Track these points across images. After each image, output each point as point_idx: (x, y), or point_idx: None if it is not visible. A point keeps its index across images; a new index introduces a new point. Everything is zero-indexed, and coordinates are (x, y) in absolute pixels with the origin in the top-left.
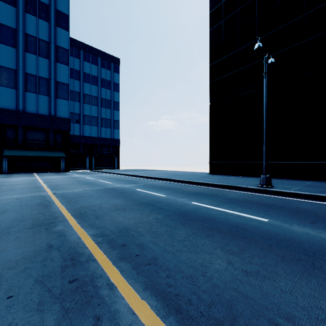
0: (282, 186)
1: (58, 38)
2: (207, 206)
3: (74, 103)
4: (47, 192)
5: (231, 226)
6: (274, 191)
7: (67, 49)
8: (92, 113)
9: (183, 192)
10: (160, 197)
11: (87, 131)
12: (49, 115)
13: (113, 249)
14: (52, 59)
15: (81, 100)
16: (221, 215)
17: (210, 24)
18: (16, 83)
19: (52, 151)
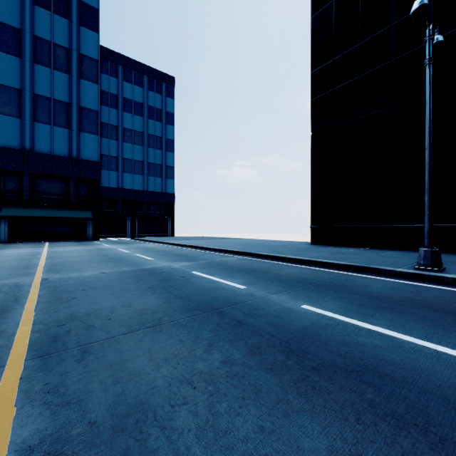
0: None
1: (83, 43)
2: (340, 318)
3: (110, 142)
4: (34, 276)
5: (454, 409)
6: (455, 280)
7: (96, 59)
8: (136, 156)
9: (278, 279)
10: (235, 292)
11: (128, 181)
12: (70, 156)
13: None
14: (74, 74)
15: (120, 137)
16: (390, 350)
17: (312, 7)
18: (20, 109)
19: (74, 209)
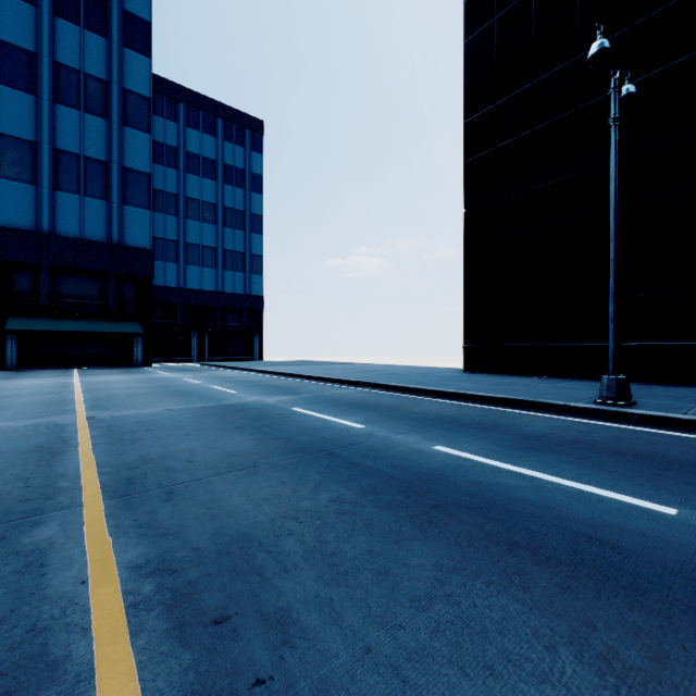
0: (656, 402)
1: (128, 73)
2: (479, 459)
3: (166, 218)
4: (76, 414)
5: (573, 536)
6: (643, 417)
7: (147, 96)
8: (205, 239)
9: (409, 416)
10: (350, 432)
11: (194, 278)
12: (108, 242)
13: (177, 644)
14: (115, 120)
15: (181, 211)
16: (528, 490)
17: (465, 27)
18: (34, 171)
19: (115, 320)
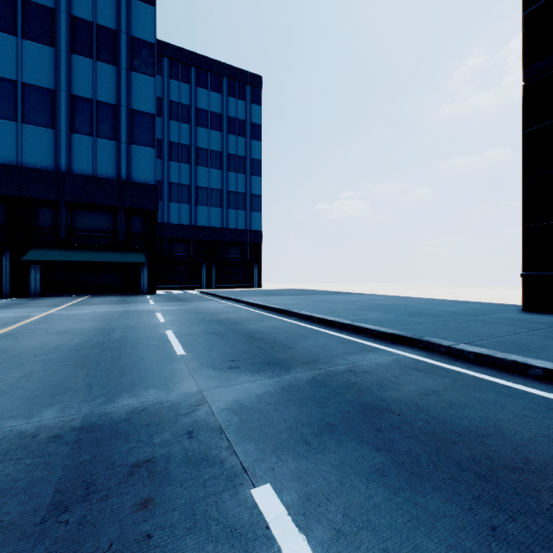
0: None
1: (135, 21)
2: None
3: (180, 166)
4: None
5: None
6: None
7: (152, 42)
8: (212, 183)
9: None
10: None
11: (203, 216)
12: (117, 179)
13: None
14: (123, 66)
15: (193, 159)
16: None
17: None
18: (54, 116)
19: (123, 251)
